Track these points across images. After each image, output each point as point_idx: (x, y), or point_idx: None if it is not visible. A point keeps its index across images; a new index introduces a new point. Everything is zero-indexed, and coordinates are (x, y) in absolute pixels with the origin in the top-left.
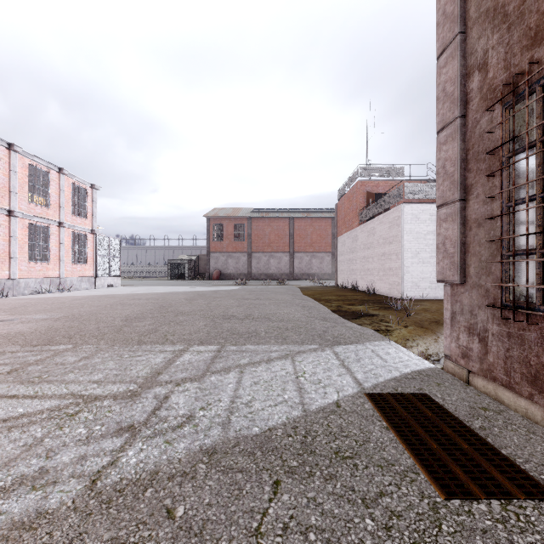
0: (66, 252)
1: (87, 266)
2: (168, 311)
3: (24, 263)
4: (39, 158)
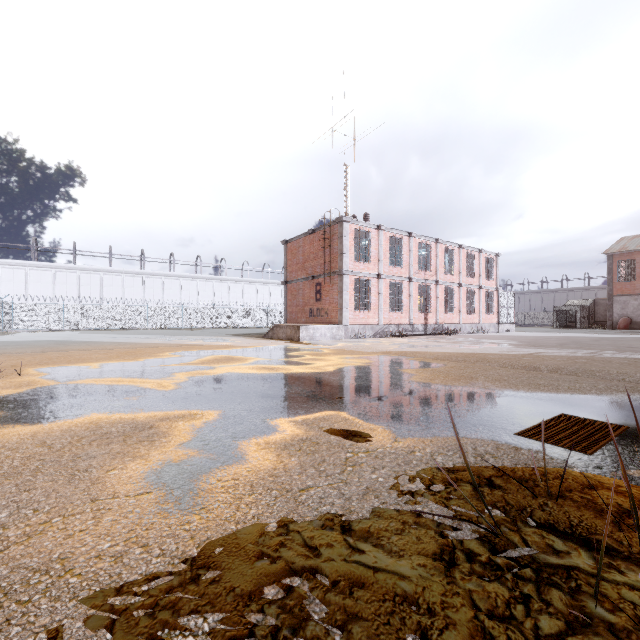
0: (482, 305)
1: (493, 315)
2: (581, 343)
3: (464, 314)
4: (470, 247)
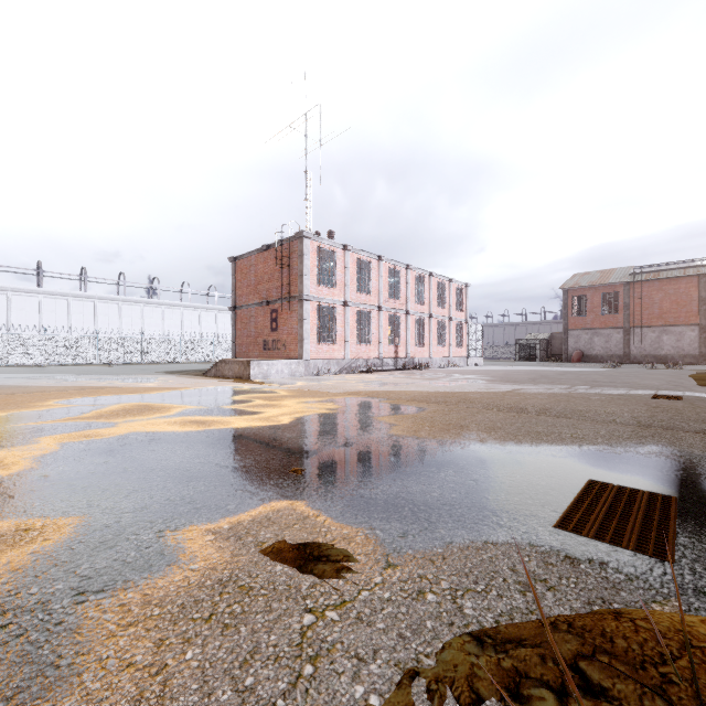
0: (452, 338)
1: (463, 348)
2: (551, 378)
3: (434, 348)
4: (441, 276)
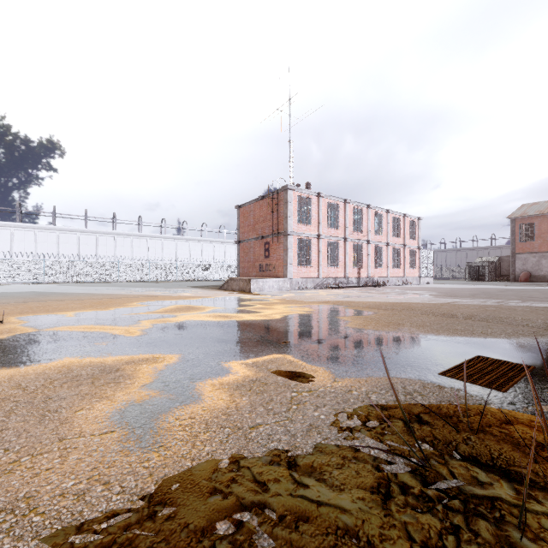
0: (406, 262)
1: (415, 270)
2: (490, 294)
3: (391, 269)
4: (396, 212)
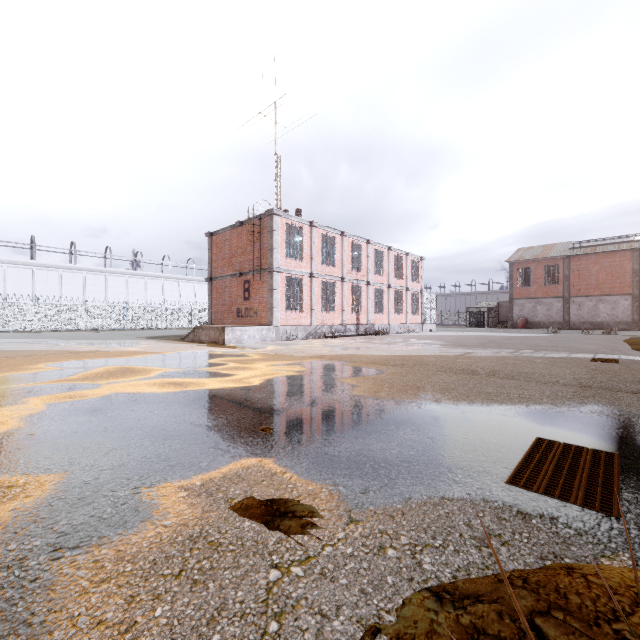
0: (409, 306)
1: (418, 316)
2: (498, 342)
3: (393, 315)
4: (398, 250)
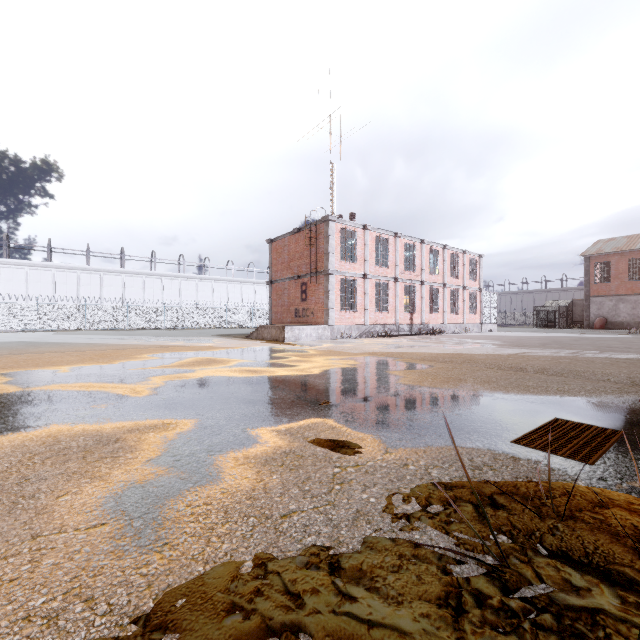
0: (466, 306)
1: (476, 315)
2: (563, 343)
3: (448, 315)
4: (454, 248)
